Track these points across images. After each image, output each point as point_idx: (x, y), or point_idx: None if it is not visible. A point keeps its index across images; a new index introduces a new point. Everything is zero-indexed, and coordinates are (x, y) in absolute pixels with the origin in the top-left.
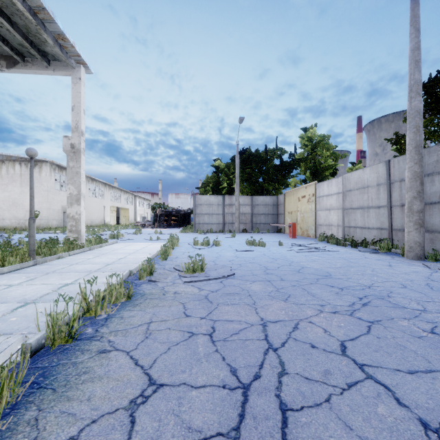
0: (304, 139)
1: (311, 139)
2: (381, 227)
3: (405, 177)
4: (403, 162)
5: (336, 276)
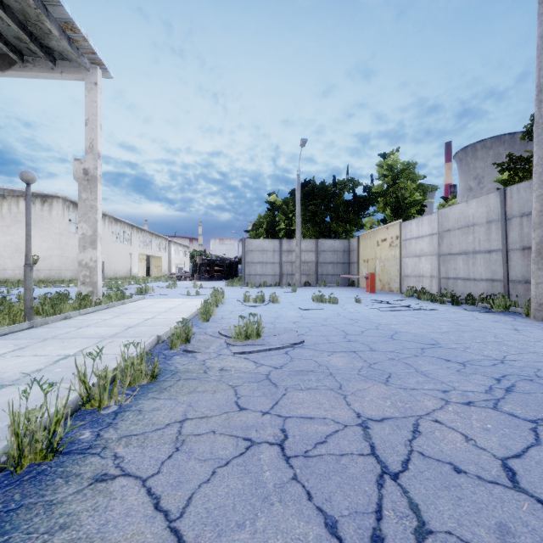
0: (383, 167)
1: (391, 167)
2: (493, 278)
3: (528, 211)
4: (525, 191)
5: (447, 344)
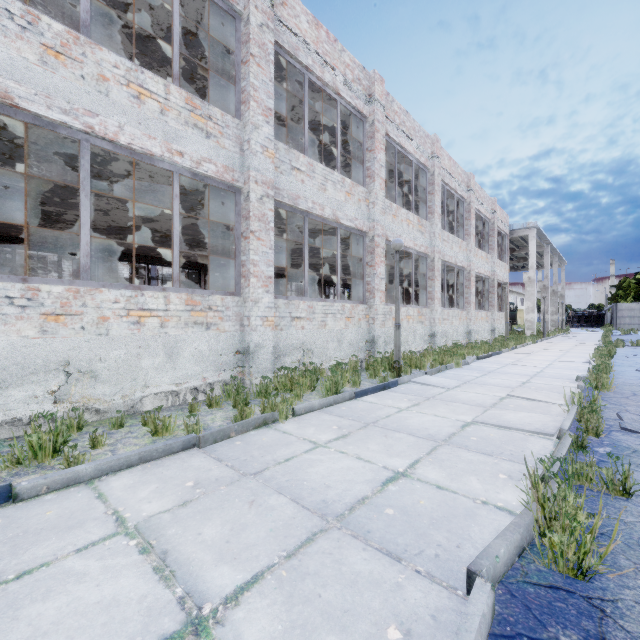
0: None
1: None
2: None
3: None
4: None
5: None
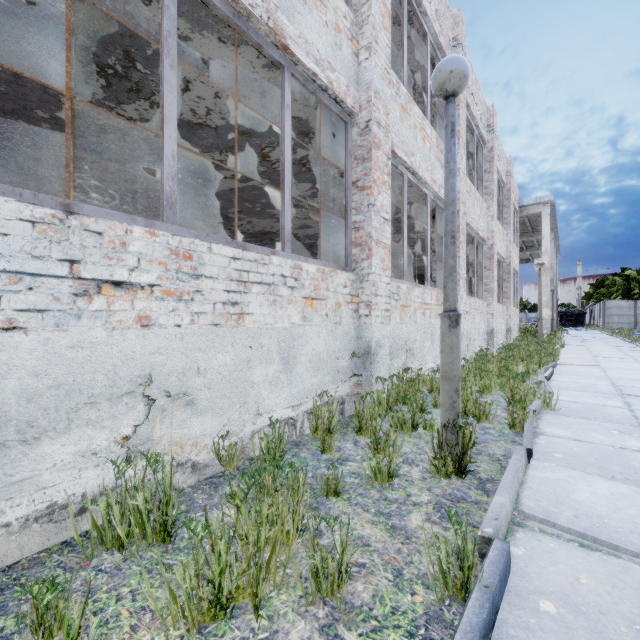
0: None
1: None
2: None
3: None
4: None
5: None
